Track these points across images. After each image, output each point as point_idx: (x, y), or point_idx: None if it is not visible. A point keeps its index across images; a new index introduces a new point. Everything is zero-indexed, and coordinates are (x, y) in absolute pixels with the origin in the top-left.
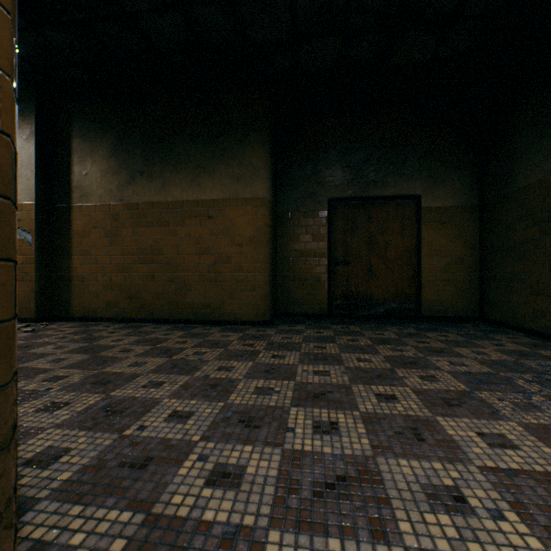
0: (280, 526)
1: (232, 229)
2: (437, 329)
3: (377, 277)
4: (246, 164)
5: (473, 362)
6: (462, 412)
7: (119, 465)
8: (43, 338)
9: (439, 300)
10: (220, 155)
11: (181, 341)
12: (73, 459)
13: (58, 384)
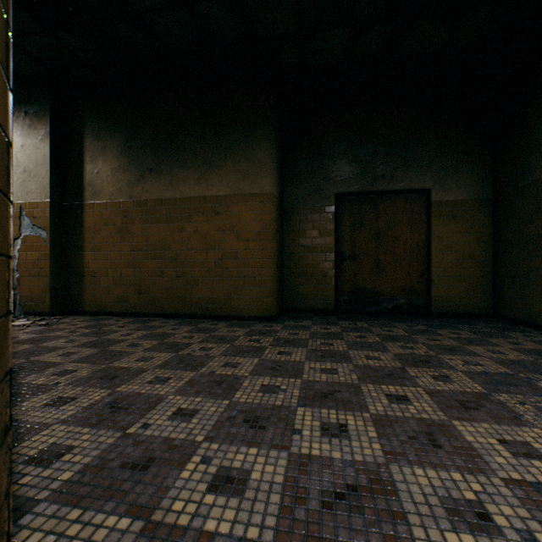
0: (286, 541)
1: (239, 225)
2: (448, 326)
3: (385, 273)
4: (253, 160)
5: (489, 362)
6: (481, 416)
7: (120, 465)
8: (56, 332)
9: (450, 296)
10: (227, 151)
11: (188, 336)
12: (75, 457)
13: (67, 378)
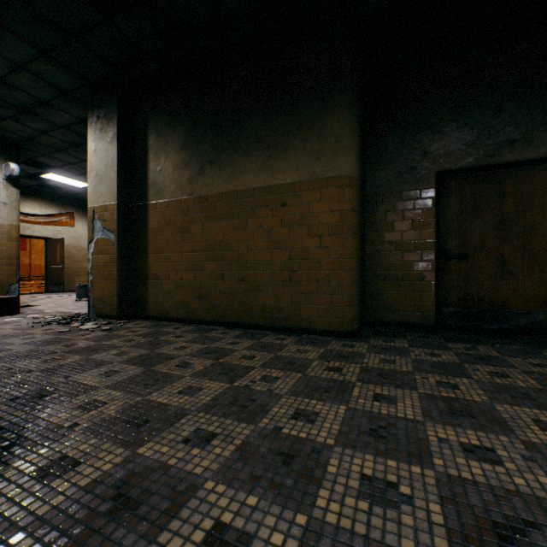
0: None
1: (310, 217)
2: None
3: (514, 276)
4: (327, 136)
5: None
6: None
7: None
8: (113, 340)
9: None
10: (295, 129)
11: (248, 355)
12: None
13: (89, 417)
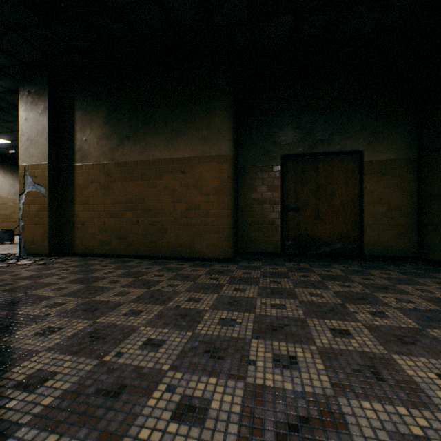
0: None
1: (201, 182)
2: (379, 267)
3: (324, 222)
4: (212, 128)
5: (419, 300)
6: (418, 351)
7: (95, 392)
8: (51, 270)
9: (380, 241)
10: (191, 121)
11: (158, 274)
12: (57, 383)
13: (56, 310)
